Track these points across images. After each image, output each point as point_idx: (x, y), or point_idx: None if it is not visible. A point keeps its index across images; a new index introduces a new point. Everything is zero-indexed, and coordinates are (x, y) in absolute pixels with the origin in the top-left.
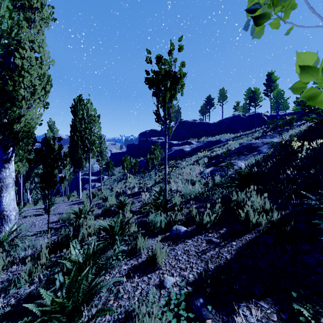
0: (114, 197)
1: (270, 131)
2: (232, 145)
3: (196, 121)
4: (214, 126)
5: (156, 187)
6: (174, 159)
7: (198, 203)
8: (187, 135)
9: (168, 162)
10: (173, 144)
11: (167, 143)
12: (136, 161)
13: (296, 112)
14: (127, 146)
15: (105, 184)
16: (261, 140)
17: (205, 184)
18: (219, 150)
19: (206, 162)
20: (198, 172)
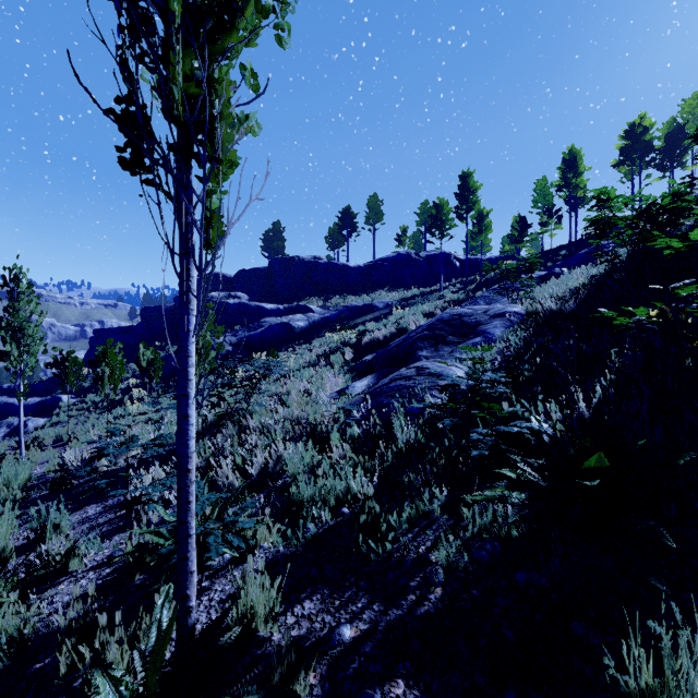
0: (42, 493)
1: (480, 290)
2: (408, 317)
3: (320, 261)
4: (358, 274)
5: (196, 458)
6: (269, 348)
7: (362, 599)
8: (300, 291)
9: (243, 365)
10: (267, 311)
11: (193, 296)
12: (156, 356)
13: (508, 257)
14: (142, 312)
15: (59, 421)
16: (470, 307)
17: (361, 441)
18: (378, 329)
19: (350, 359)
20: (333, 393)
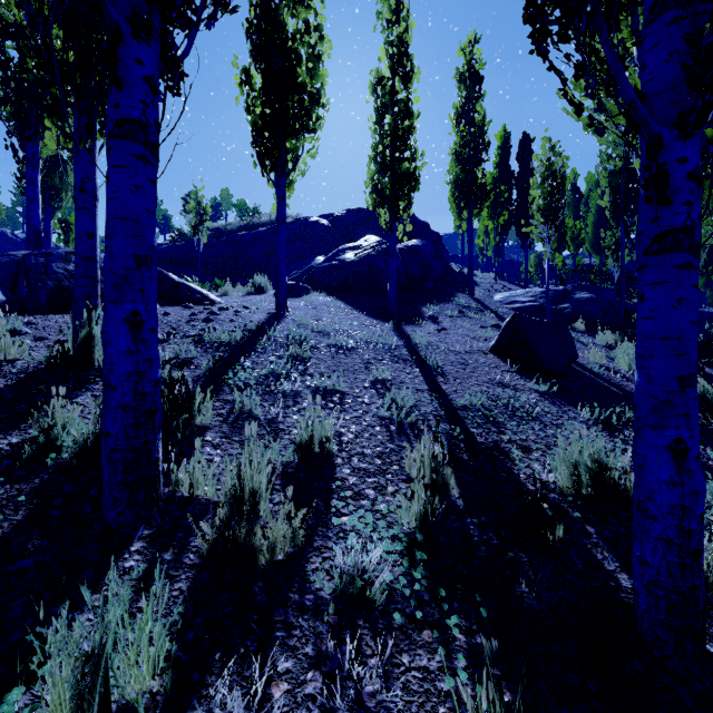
0: None
1: None
2: None
3: None
4: None
5: None
6: None
7: None
8: None
9: None
10: None
11: None
12: None
13: None
14: None
15: None
16: None
17: None
18: None
19: None
20: None
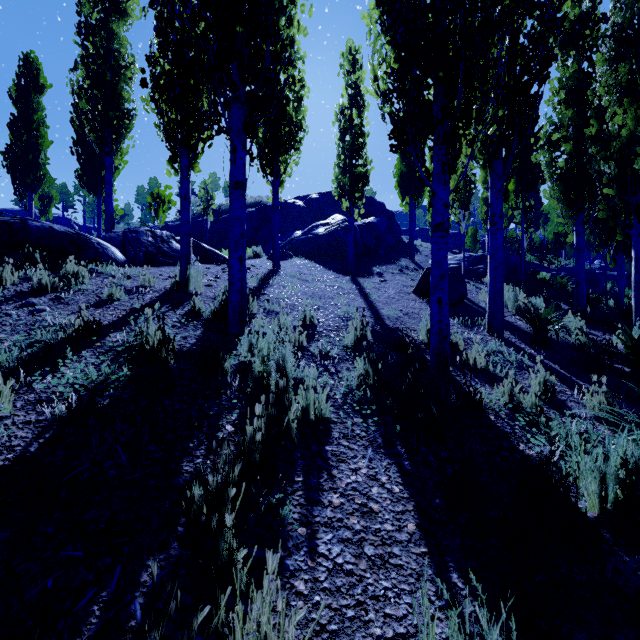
0: None
1: None
2: None
3: None
4: None
5: None
6: None
7: None
8: None
9: None
10: None
11: None
12: None
13: None
14: None
15: None
16: None
17: None
18: None
19: None
20: None
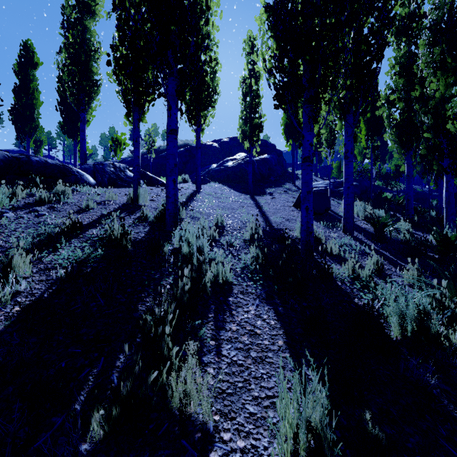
0: None
1: None
2: None
3: None
4: None
5: None
6: None
7: None
8: None
9: None
10: None
11: None
12: None
13: None
14: None
15: None
16: None
17: None
18: None
19: None
20: None
